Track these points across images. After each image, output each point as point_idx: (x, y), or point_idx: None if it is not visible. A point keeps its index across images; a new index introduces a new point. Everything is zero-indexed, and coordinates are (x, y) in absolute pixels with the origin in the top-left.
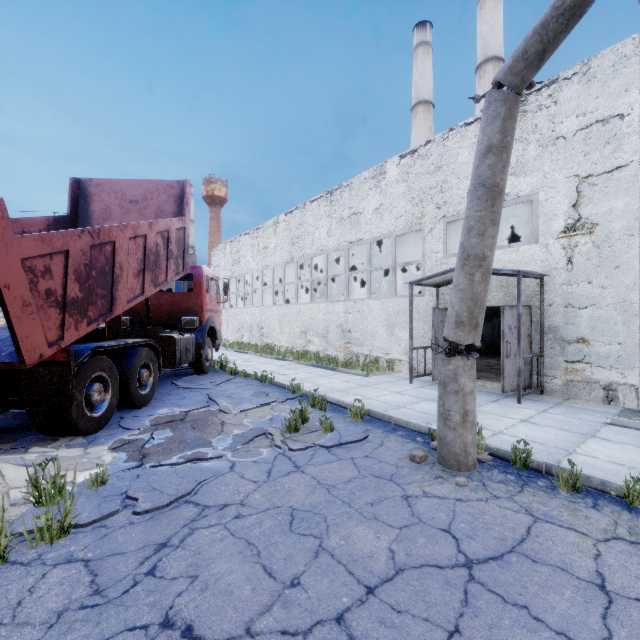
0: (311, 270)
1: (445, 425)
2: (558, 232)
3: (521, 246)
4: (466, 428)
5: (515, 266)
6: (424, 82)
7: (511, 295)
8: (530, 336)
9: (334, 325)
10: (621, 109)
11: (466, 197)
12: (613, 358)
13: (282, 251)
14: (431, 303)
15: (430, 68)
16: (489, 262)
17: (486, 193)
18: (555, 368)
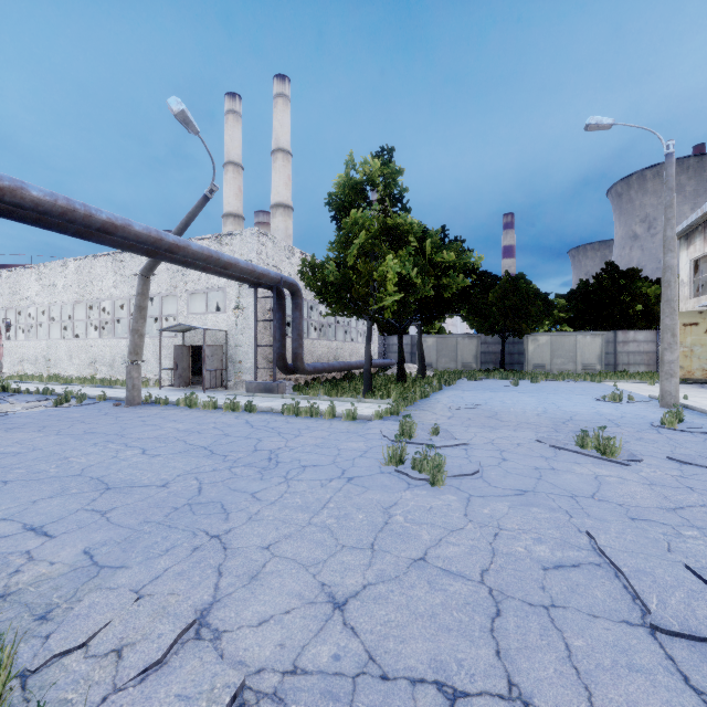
0: (100, 312)
1: (127, 390)
2: (233, 309)
3: (220, 314)
4: (134, 390)
5: (218, 324)
6: (234, 146)
7: (216, 339)
8: (223, 361)
9: (119, 356)
10: (251, 258)
11: (198, 281)
12: (249, 369)
13: (71, 291)
14: (181, 342)
15: (240, 135)
16: (141, 332)
17: (138, 309)
18: (232, 376)
